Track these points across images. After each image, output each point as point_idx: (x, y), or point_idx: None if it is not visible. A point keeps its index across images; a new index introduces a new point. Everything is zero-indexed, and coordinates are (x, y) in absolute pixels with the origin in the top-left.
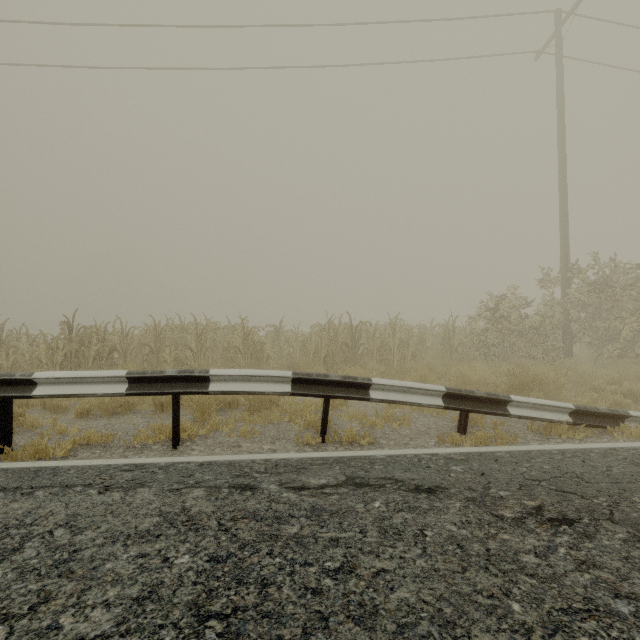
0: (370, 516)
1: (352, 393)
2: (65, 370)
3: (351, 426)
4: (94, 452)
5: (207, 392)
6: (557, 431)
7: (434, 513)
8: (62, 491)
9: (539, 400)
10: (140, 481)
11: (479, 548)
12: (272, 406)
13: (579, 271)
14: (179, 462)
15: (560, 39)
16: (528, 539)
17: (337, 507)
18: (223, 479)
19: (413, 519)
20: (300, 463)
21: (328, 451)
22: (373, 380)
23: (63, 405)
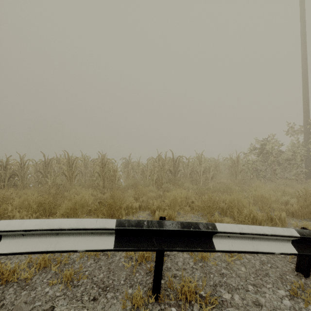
0: None
1: (193, 245)
2: None
3: (189, 279)
4: None
5: None
6: None
7: None
8: None
9: None
10: None
11: None
12: None
13: None
14: None
15: None
16: None
17: None
18: None
19: None
20: None
21: None
22: (218, 227)
23: None
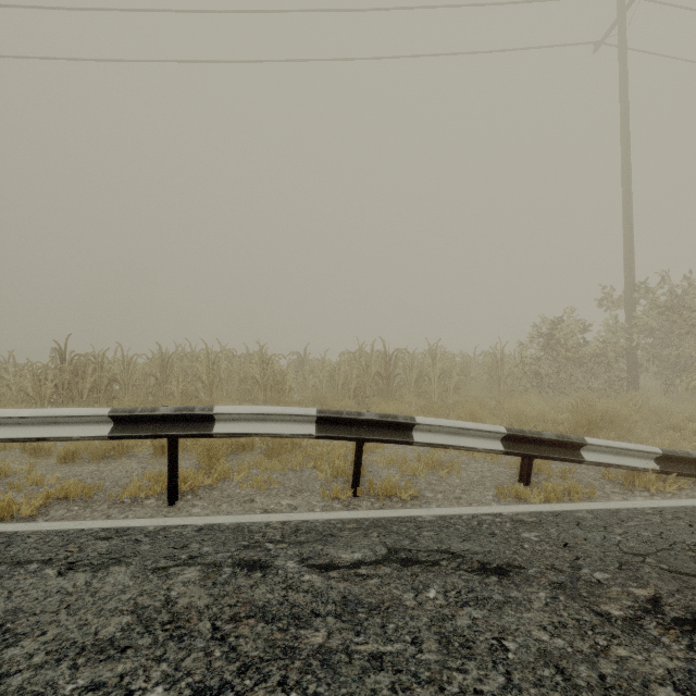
0: (424, 614)
1: (391, 435)
2: (55, 404)
3: (390, 476)
4: (71, 509)
5: (211, 435)
6: (642, 481)
7: (512, 609)
8: (10, 571)
9: (619, 443)
10: (117, 555)
11: (588, 674)
12: (294, 448)
13: (646, 291)
14: (172, 526)
15: (624, 26)
16: (656, 657)
17: (378, 598)
18: (226, 552)
19: (485, 619)
20: (327, 527)
21: (362, 508)
22: (417, 419)
23: (45, 447)
